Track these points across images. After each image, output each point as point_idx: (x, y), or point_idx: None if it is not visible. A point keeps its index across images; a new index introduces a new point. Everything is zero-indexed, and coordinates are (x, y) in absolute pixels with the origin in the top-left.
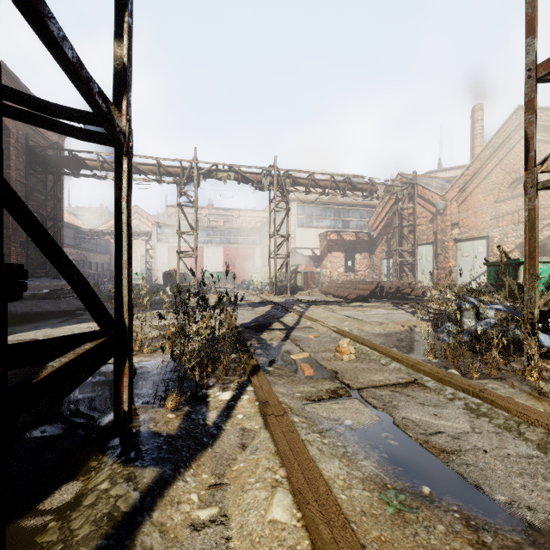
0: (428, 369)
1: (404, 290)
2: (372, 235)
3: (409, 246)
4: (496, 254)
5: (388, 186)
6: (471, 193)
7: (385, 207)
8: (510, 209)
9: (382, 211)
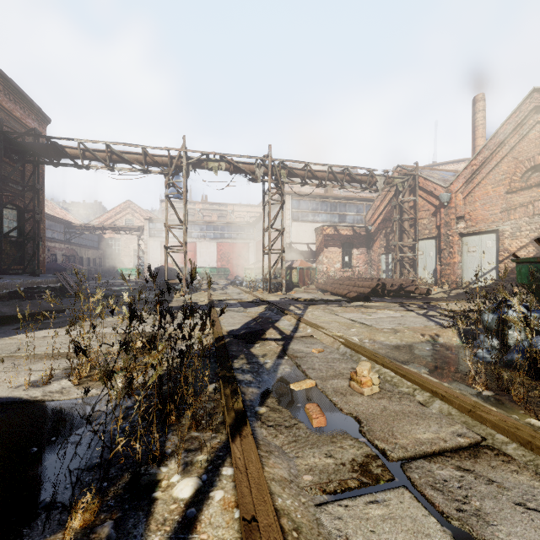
0: (498, 420)
1: (407, 287)
2: (370, 229)
3: (409, 240)
4: (507, 249)
5: (388, 177)
6: (478, 184)
7: (383, 200)
8: (523, 200)
9: (381, 205)
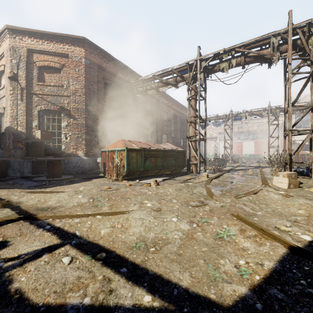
0: (261, 174)
1: None
2: None
3: None
4: None
5: None
6: None
7: None
8: None
9: None
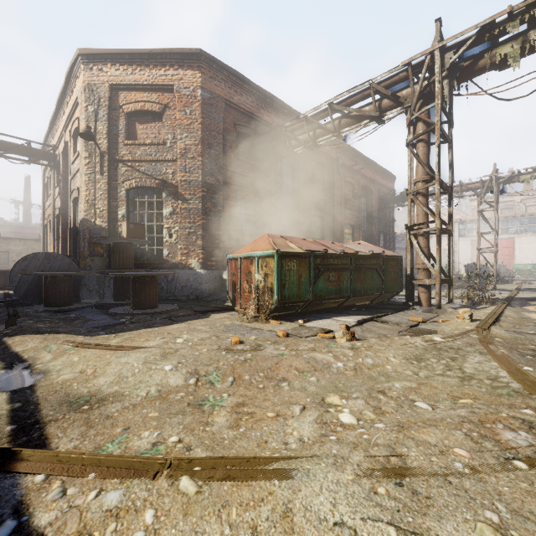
0: None
1: None
2: None
3: None
4: None
5: None
6: None
7: None
8: None
9: None
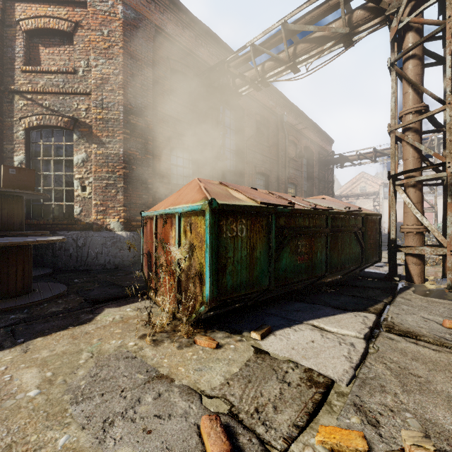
0: None
1: None
2: None
3: None
4: None
5: None
6: None
7: None
8: None
9: None
